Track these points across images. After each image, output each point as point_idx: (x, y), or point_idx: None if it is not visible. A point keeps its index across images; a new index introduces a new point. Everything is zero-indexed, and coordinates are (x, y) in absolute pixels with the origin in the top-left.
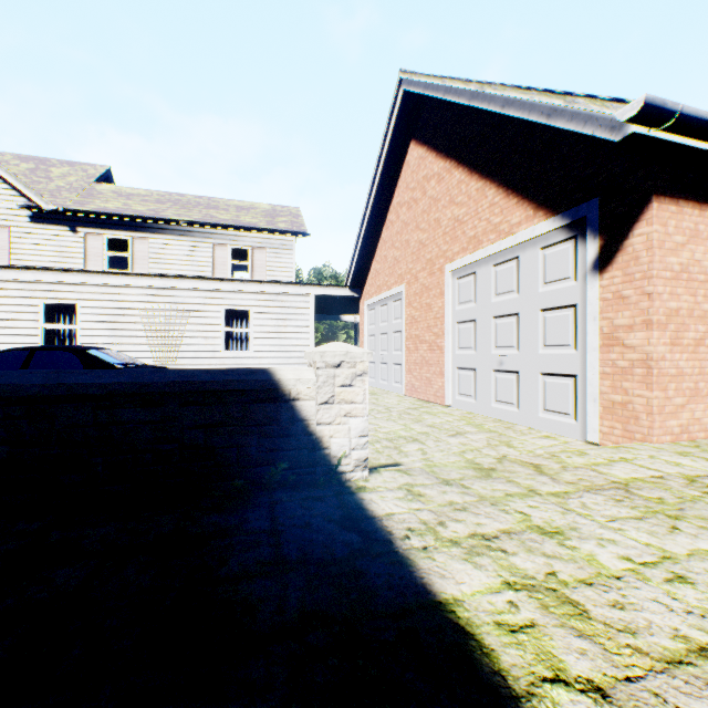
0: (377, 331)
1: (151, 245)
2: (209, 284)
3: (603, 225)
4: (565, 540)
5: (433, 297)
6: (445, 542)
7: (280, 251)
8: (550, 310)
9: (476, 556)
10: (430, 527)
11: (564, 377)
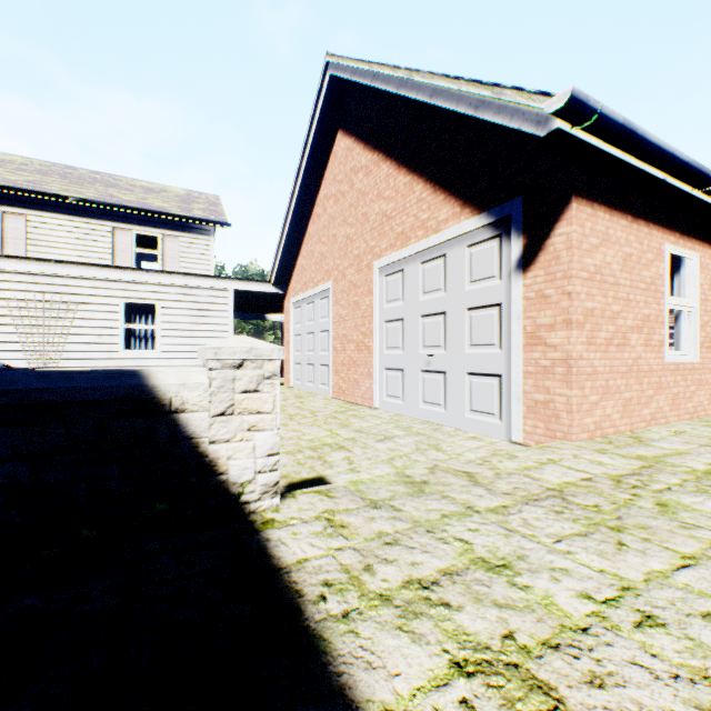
0: (304, 330)
1: (29, 223)
2: (104, 273)
3: (527, 224)
4: (516, 576)
5: (361, 294)
6: (373, 600)
7: (196, 241)
8: (476, 309)
9: (413, 620)
10: (354, 576)
11: (490, 377)
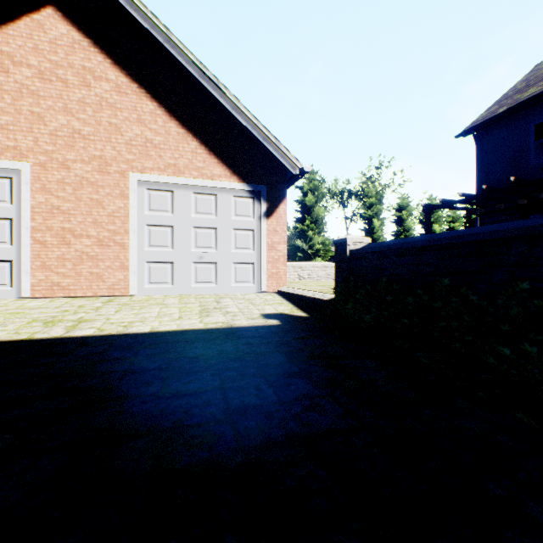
0: None
1: None
2: None
3: (269, 198)
4: None
5: (107, 195)
6: None
7: None
8: (240, 230)
9: None
10: None
11: (248, 264)
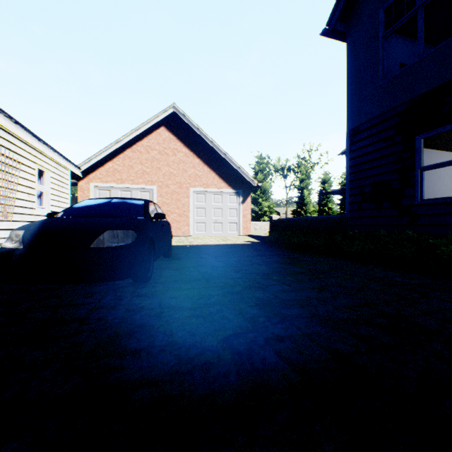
0: None
1: None
2: (33, 140)
3: (243, 195)
4: None
5: (182, 197)
6: None
7: None
8: (231, 209)
9: None
10: None
11: (235, 223)
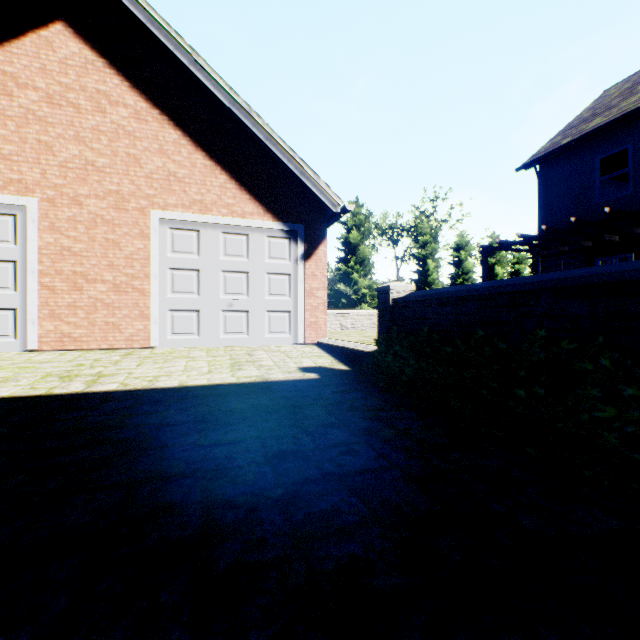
0: None
1: None
2: None
3: (307, 239)
4: None
5: (125, 234)
6: None
7: None
8: (274, 274)
9: None
10: None
11: (284, 312)
